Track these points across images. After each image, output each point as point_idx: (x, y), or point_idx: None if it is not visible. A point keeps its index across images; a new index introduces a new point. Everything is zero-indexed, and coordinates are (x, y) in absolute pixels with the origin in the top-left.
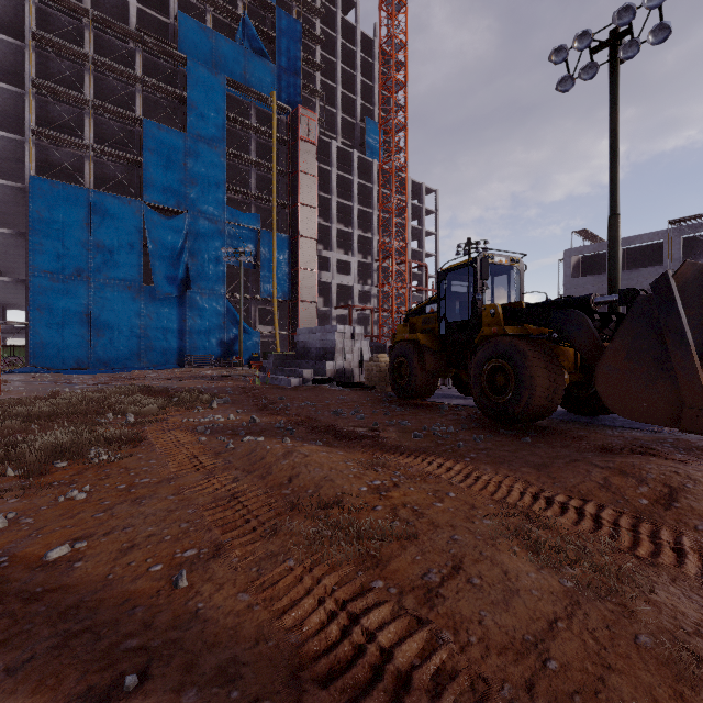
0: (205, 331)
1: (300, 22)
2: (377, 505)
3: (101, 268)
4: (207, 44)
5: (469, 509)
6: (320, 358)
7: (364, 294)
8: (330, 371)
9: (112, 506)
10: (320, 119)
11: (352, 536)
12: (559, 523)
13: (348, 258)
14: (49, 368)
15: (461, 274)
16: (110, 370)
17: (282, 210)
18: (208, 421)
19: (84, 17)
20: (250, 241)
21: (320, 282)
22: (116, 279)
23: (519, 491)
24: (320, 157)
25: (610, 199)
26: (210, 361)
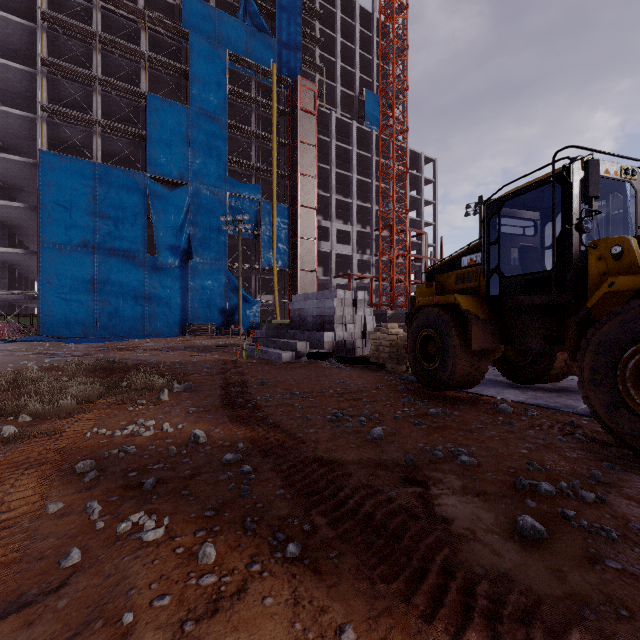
0: (207, 300)
1: None
2: None
3: (107, 239)
4: (210, 22)
5: None
6: (317, 328)
7: (362, 264)
8: (328, 344)
9: None
10: (319, 92)
11: None
12: None
13: (347, 228)
14: (58, 336)
15: (521, 206)
16: (111, 339)
17: (282, 181)
18: (125, 435)
19: None
20: (251, 211)
21: (319, 252)
22: (121, 250)
23: None
24: (319, 130)
25: None
26: (211, 330)
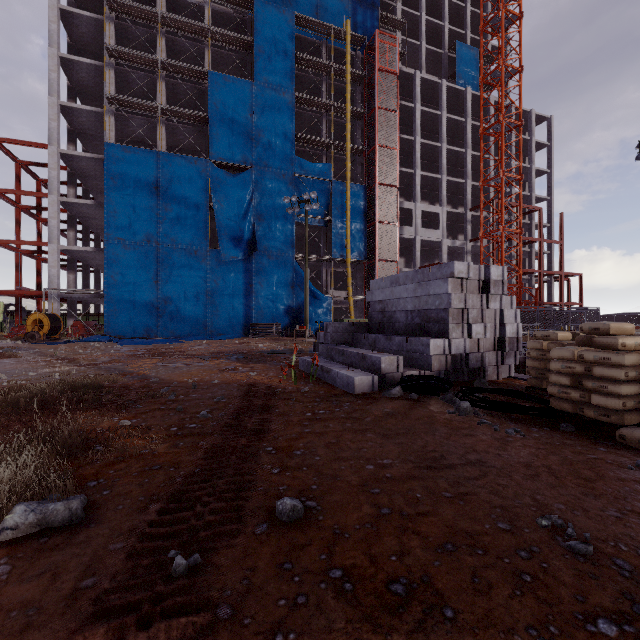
0: (272, 297)
1: None
2: None
3: (169, 233)
4: None
5: None
6: (413, 331)
7: (453, 253)
8: (437, 360)
9: None
10: (400, 52)
11: None
12: None
13: (435, 209)
14: (122, 336)
15: None
16: (166, 340)
17: (357, 158)
18: None
19: None
20: (321, 194)
21: (400, 240)
22: (183, 243)
23: None
24: (400, 98)
25: None
26: (276, 331)
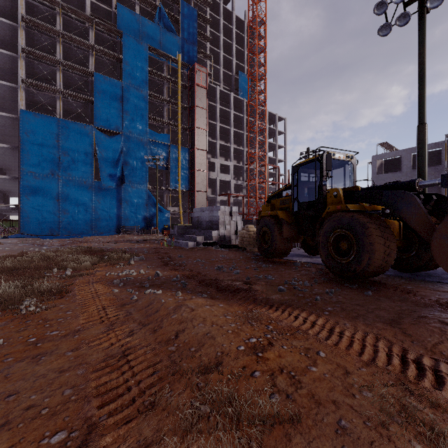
0: (134, 210)
1: (196, 9)
2: (255, 370)
3: (67, 170)
4: (135, 24)
5: (343, 374)
6: (208, 228)
7: (237, 187)
8: (215, 237)
9: (11, 365)
10: (209, 72)
11: (231, 415)
12: (443, 399)
13: (227, 163)
14: (33, 234)
15: (309, 168)
16: (71, 236)
17: (184, 132)
18: (124, 274)
19: (56, 6)
20: (164, 152)
21: (209, 179)
22: (77, 177)
23: (385, 352)
24: (209, 97)
25: (419, 112)
26: (137, 230)
